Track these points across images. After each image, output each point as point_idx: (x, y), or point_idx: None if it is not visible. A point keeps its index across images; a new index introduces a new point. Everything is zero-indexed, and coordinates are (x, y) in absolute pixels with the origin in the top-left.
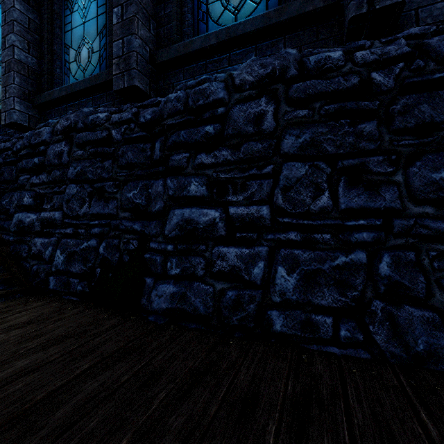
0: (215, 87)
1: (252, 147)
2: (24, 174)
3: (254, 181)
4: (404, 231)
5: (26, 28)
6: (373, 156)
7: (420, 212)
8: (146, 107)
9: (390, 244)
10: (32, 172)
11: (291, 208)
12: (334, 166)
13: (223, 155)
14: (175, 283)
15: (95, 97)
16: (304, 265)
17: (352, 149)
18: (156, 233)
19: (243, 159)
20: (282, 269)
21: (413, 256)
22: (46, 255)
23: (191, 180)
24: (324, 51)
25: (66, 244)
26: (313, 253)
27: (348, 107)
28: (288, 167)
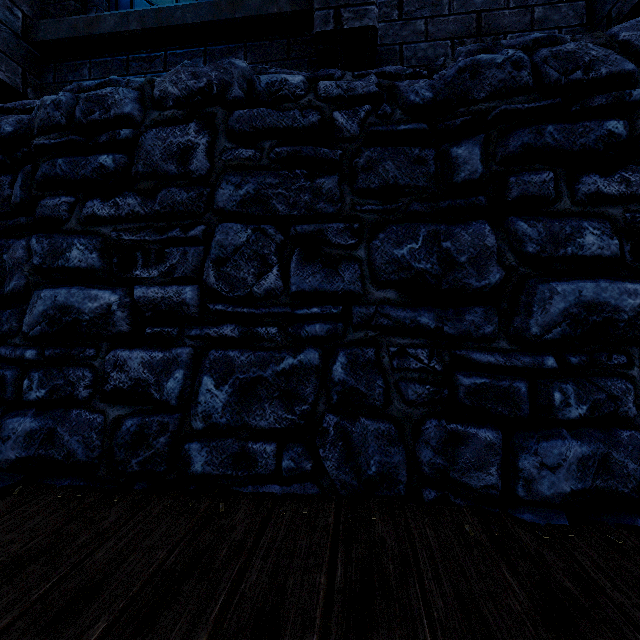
0: (121, 95)
1: (174, 196)
2: None
3: (176, 248)
4: (364, 322)
5: None
6: (334, 222)
7: (381, 298)
8: (11, 112)
9: (348, 339)
10: None
11: (227, 290)
12: (288, 232)
13: (129, 205)
14: (37, 414)
15: None
16: (240, 372)
17: (308, 211)
18: (9, 330)
19: (160, 214)
20: (208, 380)
21: (372, 353)
22: None
23: (74, 240)
24: (284, 72)
25: None
26: (253, 355)
27: (304, 153)
28: (223, 230)
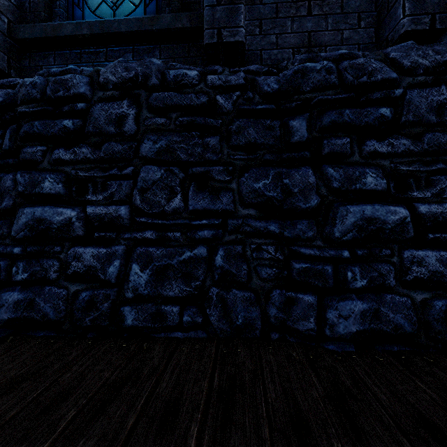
0: (78, 80)
1: (113, 147)
2: None
3: (115, 181)
4: (235, 229)
5: None
6: (216, 166)
7: (246, 214)
8: (0, 87)
9: (225, 240)
10: None
11: (148, 208)
12: (188, 172)
13: (83, 153)
14: (22, 289)
15: None
16: (157, 261)
17: (200, 158)
18: (2, 234)
19: (104, 159)
20: (136, 266)
21: (240, 249)
22: None
23: (46, 176)
24: (185, 68)
25: None
26: (165, 250)
27: (197, 122)
28: (145, 170)
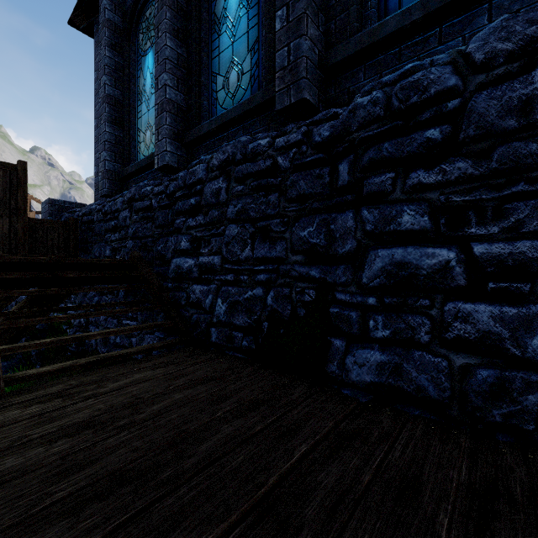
0: (437, 73)
1: (517, 150)
2: (180, 217)
3: (523, 202)
4: None
5: (175, 65)
6: None
7: None
8: (318, 123)
9: None
10: (187, 214)
11: None
12: None
13: (459, 169)
14: (381, 349)
15: (246, 124)
16: None
17: None
18: (346, 281)
19: (497, 171)
20: None
21: None
22: (207, 304)
23: (403, 208)
24: None
25: (226, 292)
26: None
27: None
28: None
